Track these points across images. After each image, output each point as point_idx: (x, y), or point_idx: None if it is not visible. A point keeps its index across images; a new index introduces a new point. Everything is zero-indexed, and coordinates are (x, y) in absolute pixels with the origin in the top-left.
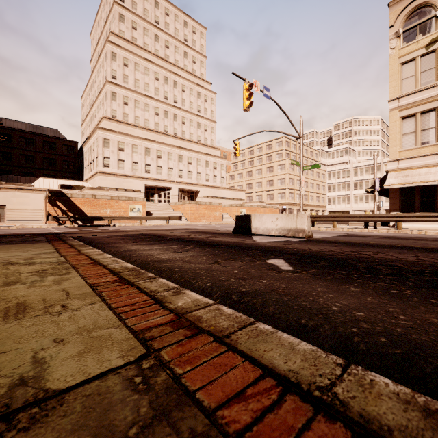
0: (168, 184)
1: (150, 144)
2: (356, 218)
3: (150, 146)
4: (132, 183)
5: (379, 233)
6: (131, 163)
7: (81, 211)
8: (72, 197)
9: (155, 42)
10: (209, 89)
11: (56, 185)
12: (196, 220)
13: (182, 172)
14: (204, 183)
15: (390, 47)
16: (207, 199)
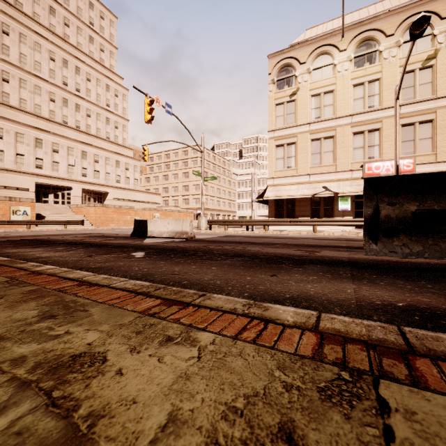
0: (67, 183)
1: (43, 134)
2: (240, 223)
3: (43, 137)
4: (15, 180)
5: (251, 234)
6: (13, 154)
7: None
8: None
9: (50, 15)
10: (120, 83)
11: None
12: (102, 224)
13: (86, 171)
14: (114, 185)
15: (269, 90)
16: (117, 202)
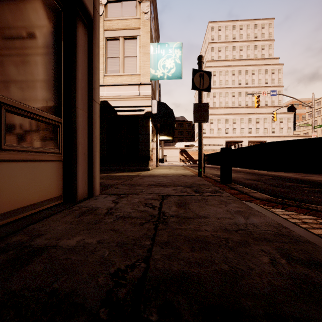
0: (240, 139)
1: (228, 116)
2: None
3: (228, 117)
4: (217, 141)
5: None
6: (217, 129)
7: (192, 157)
8: (188, 151)
9: (233, 51)
10: (275, 63)
11: (183, 145)
12: None
13: (251, 130)
14: (270, 135)
15: None
16: None
